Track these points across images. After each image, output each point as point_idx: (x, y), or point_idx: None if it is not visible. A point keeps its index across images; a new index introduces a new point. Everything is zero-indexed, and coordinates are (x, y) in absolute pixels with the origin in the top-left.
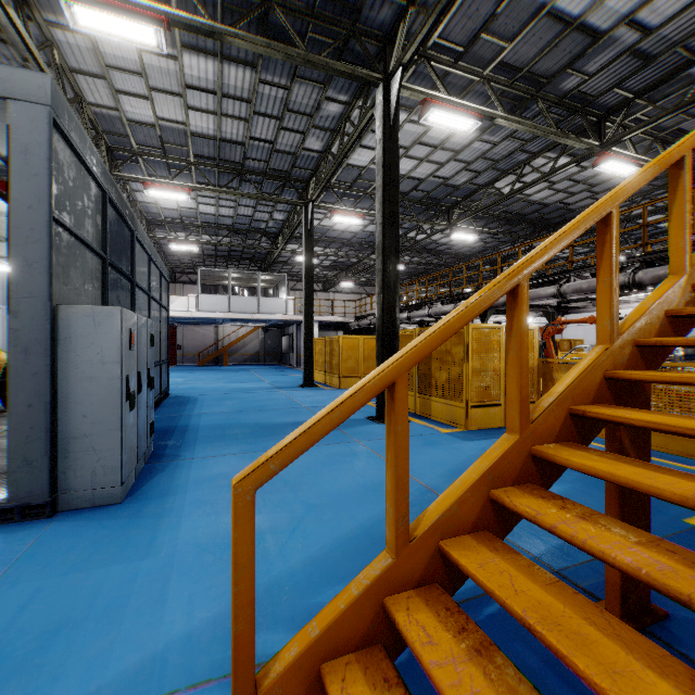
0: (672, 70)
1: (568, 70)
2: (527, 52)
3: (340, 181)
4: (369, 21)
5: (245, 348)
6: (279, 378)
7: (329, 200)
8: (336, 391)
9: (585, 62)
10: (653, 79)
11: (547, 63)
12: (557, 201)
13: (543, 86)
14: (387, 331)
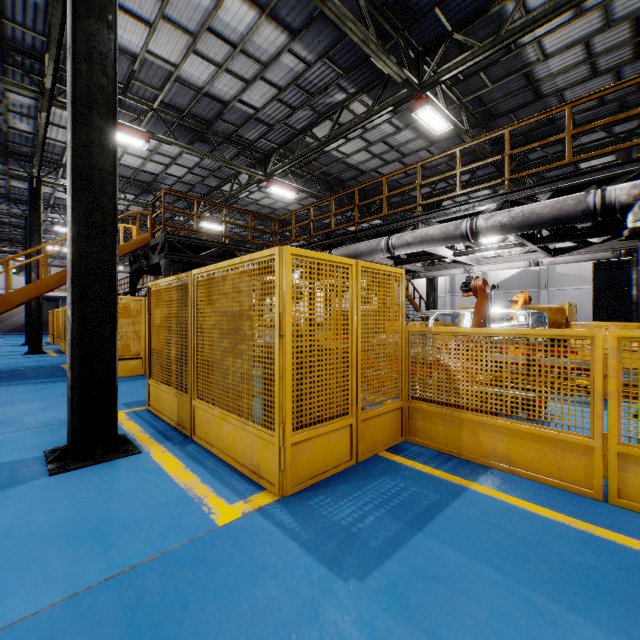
0: (210, 190)
1: (156, 182)
2: (126, 173)
3: (58, 204)
4: (18, 149)
5: (14, 319)
6: (20, 341)
7: (59, 212)
8: (45, 346)
9: (163, 181)
10: (206, 191)
11: (142, 178)
12: (228, 230)
13: (150, 185)
14: (33, 308)
